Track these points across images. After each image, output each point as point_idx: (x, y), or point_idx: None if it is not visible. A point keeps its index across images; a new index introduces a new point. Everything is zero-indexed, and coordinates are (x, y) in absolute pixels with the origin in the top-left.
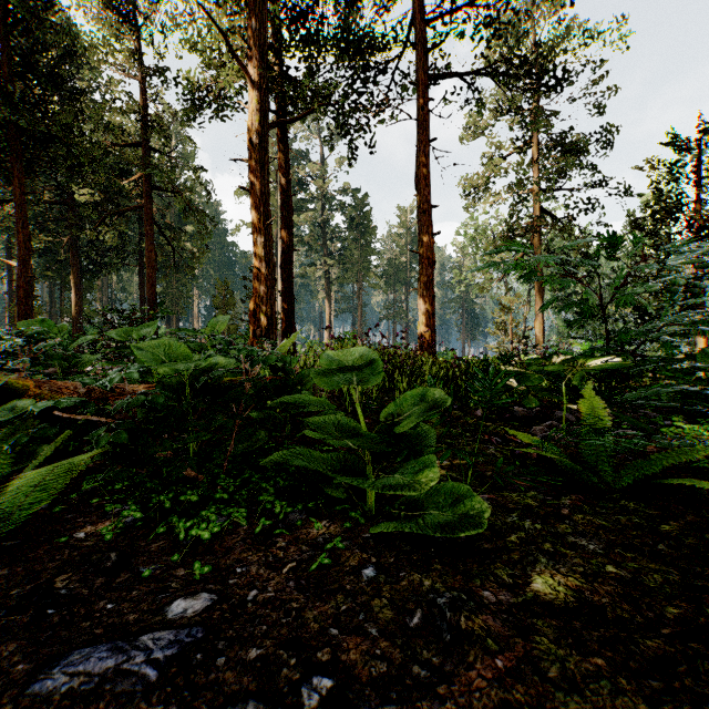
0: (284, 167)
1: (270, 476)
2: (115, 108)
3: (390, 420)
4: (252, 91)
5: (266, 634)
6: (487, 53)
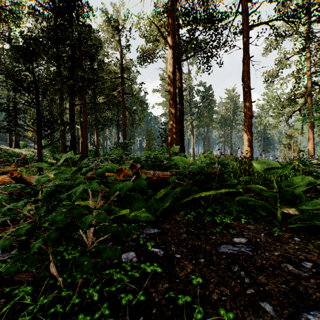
0: (180, 79)
1: (227, 206)
2: (111, 64)
3: (279, 188)
4: (169, 50)
5: (275, 250)
6: (279, 7)
